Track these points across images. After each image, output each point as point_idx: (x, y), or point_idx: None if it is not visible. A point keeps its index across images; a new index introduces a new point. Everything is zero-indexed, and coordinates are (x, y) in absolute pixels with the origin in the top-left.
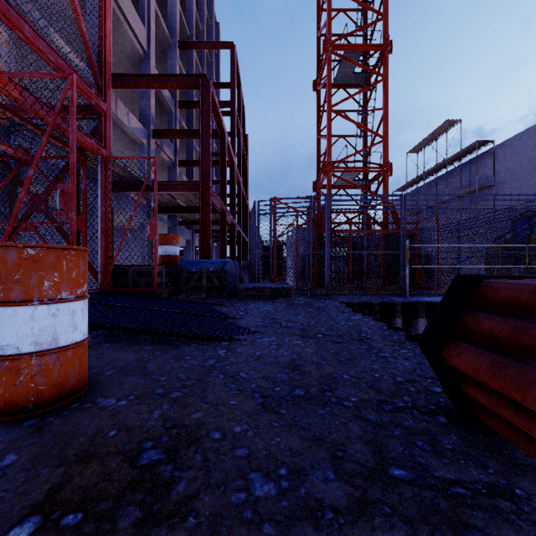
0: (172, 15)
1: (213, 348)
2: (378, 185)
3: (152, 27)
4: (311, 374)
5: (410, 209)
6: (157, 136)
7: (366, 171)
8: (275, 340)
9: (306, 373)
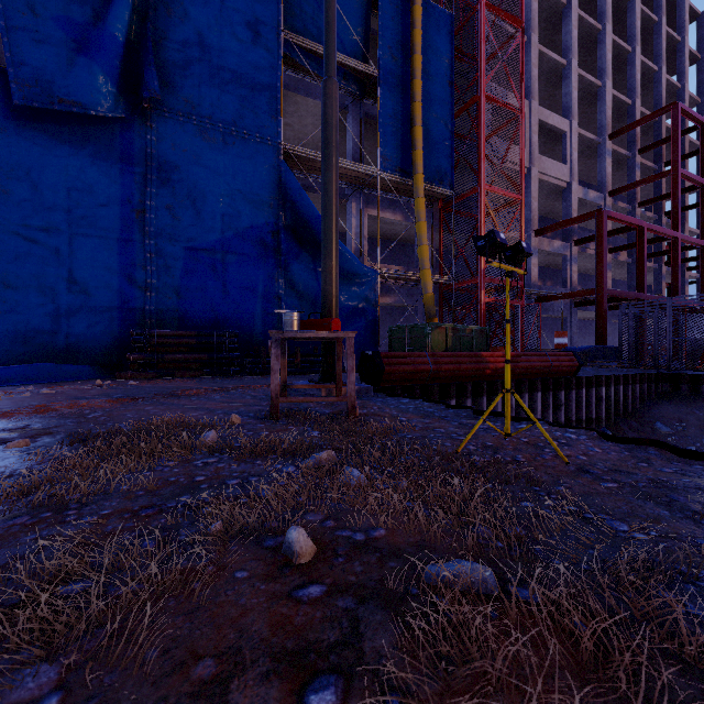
0: (602, 114)
1: None
2: None
3: (574, 157)
4: None
5: None
6: (577, 244)
7: None
8: None
9: None
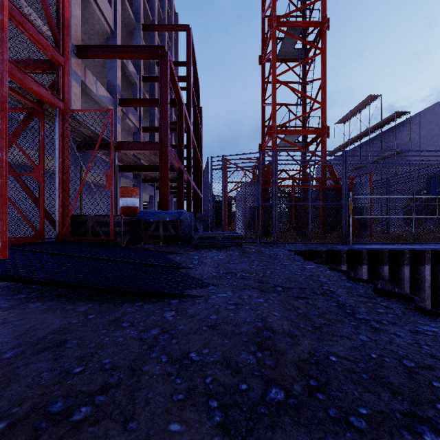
0: (137, 1)
1: (159, 309)
2: (317, 146)
3: (119, 9)
4: (287, 356)
5: (351, 164)
6: (122, 104)
7: (306, 133)
8: (232, 296)
9: (280, 352)
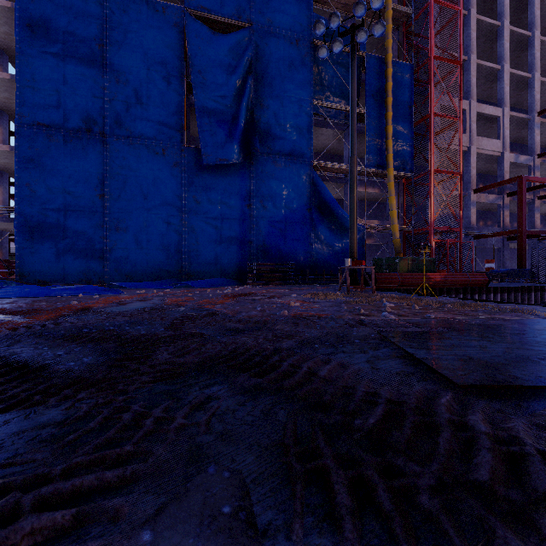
0: (531, 98)
1: None
2: None
3: (506, 134)
4: None
5: None
6: (508, 196)
7: None
8: None
9: None
